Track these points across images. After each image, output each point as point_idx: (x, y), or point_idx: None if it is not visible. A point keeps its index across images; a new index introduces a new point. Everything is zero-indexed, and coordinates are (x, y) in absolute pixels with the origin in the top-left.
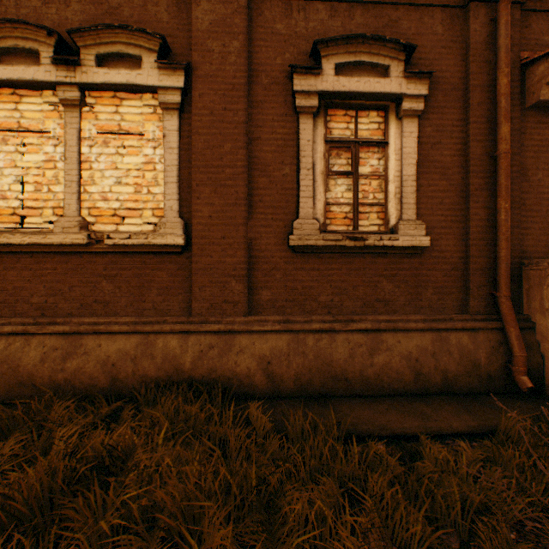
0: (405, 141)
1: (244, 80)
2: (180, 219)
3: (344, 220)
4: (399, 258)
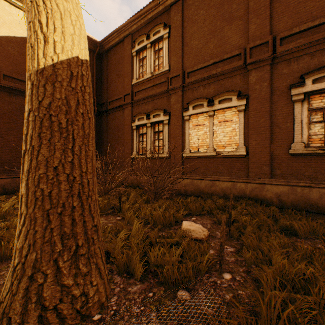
0: None
1: (269, 95)
2: (244, 146)
3: (319, 141)
4: None
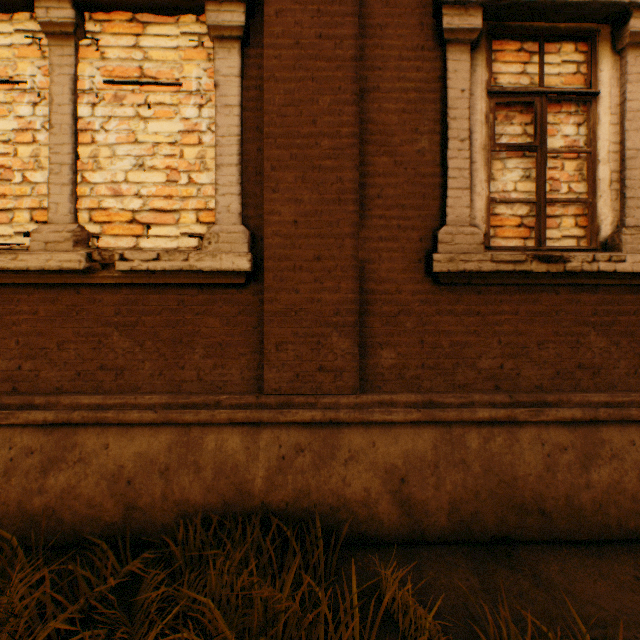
0: (630, 90)
1: None
2: (243, 226)
3: (516, 229)
4: (617, 294)
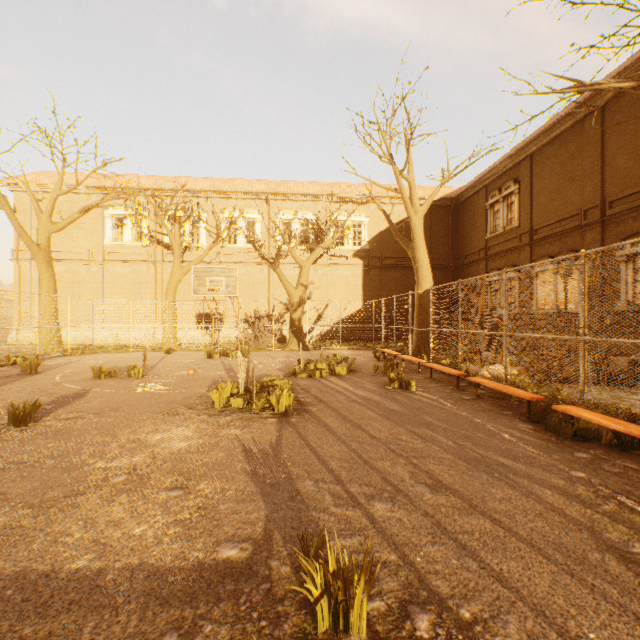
0: None
1: (599, 256)
2: None
3: None
4: None
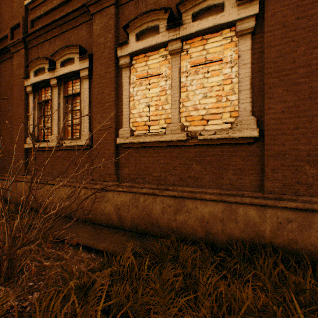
0: None
1: None
2: (253, 116)
3: None
4: None
